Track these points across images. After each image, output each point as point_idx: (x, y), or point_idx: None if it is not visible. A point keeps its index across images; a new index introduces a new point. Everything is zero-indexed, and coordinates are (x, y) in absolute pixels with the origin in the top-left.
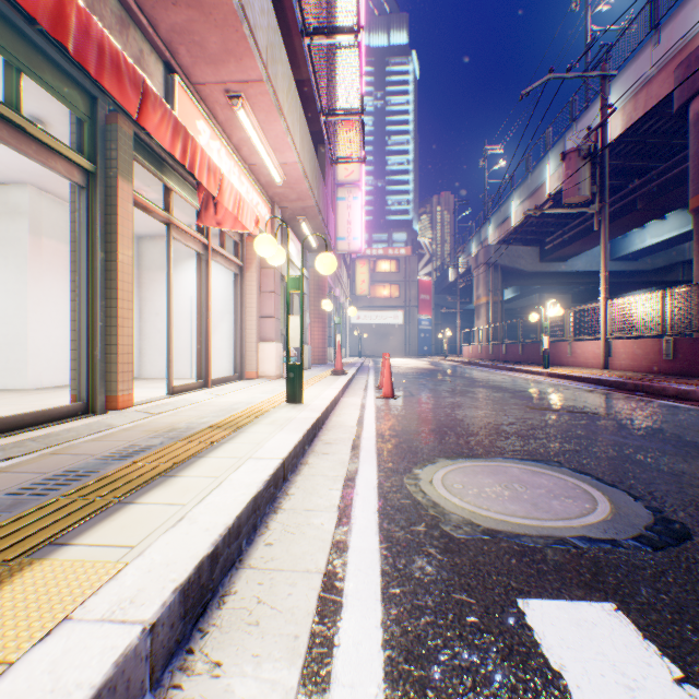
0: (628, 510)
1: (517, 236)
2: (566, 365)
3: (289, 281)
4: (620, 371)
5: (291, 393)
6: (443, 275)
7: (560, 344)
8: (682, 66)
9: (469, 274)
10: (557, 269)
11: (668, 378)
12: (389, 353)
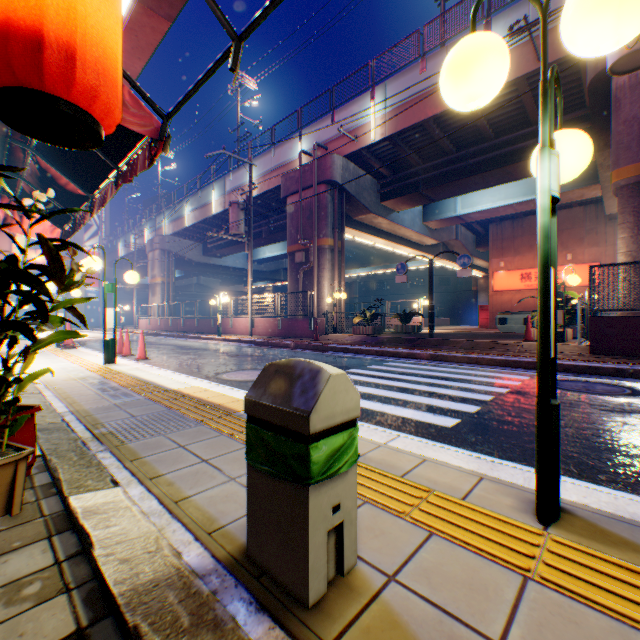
0: None
1: (189, 233)
2: (230, 333)
3: (107, 286)
4: (260, 336)
5: (108, 358)
6: (112, 249)
7: (227, 320)
8: (285, 178)
9: (142, 253)
10: (217, 262)
11: (281, 338)
12: None
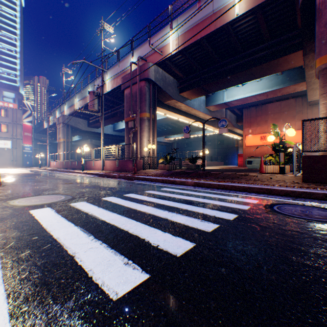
0: (68, 198)
1: (78, 114)
2: (93, 169)
3: None
4: (107, 171)
5: None
6: (41, 124)
7: (91, 161)
8: (123, 78)
9: (56, 126)
10: (96, 131)
11: (117, 172)
12: (0, 165)
